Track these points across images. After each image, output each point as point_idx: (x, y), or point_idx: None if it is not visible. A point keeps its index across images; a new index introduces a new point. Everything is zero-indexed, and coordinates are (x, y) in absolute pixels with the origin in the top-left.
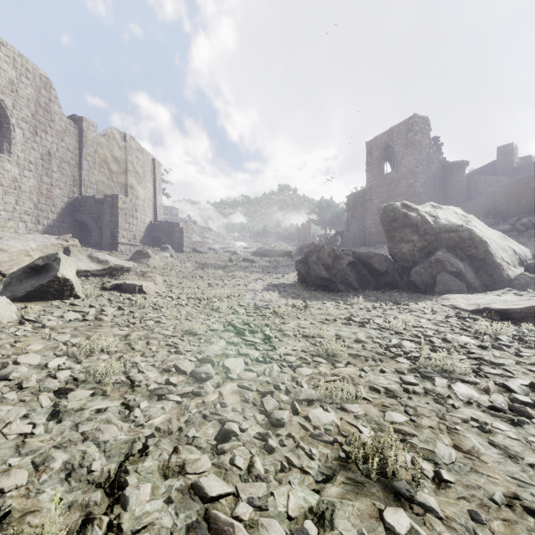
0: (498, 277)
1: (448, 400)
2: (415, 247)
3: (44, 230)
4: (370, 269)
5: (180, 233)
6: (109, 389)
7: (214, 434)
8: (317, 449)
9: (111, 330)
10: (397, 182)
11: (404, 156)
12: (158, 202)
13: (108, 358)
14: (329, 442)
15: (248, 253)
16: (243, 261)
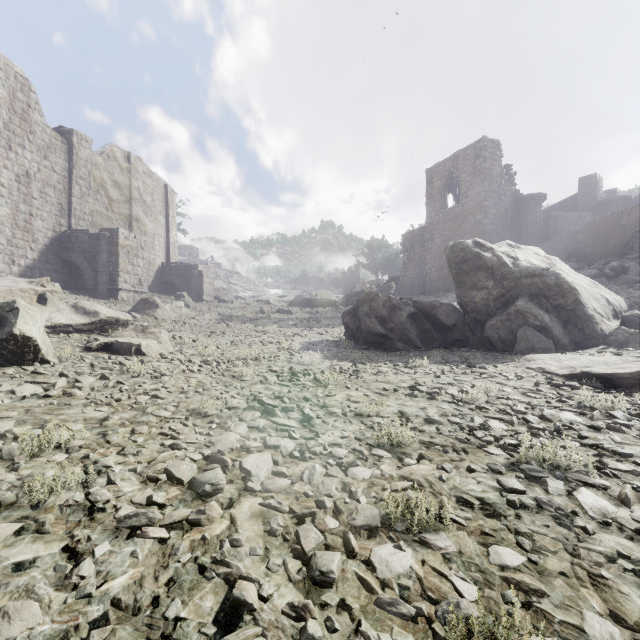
0: (591, 332)
1: (574, 519)
2: (489, 295)
3: (21, 272)
4: (435, 323)
5: (199, 278)
6: (51, 518)
7: (214, 608)
8: (390, 634)
9: (82, 411)
10: (463, 218)
11: (471, 187)
12: (171, 239)
13: (65, 459)
14: (410, 617)
15: (284, 303)
16: (278, 312)
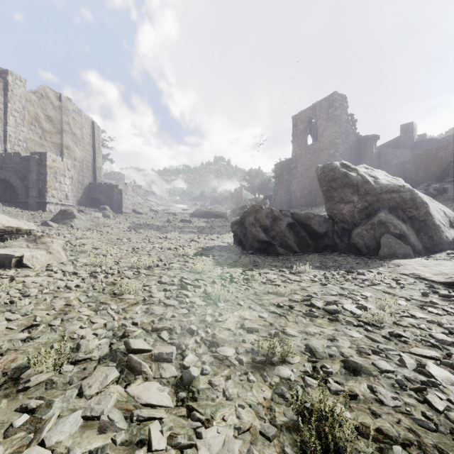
0: (438, 239)
1: None
2: (355, 207)
3: None
4: (309, 231)
5: (119, 195)
6: None
7: None
8: None
9: None
10: (319, 152)
11: (325, 129)
12: (97, 165)
13: None
14: None
15: (187, 214)
16: (181, 221)
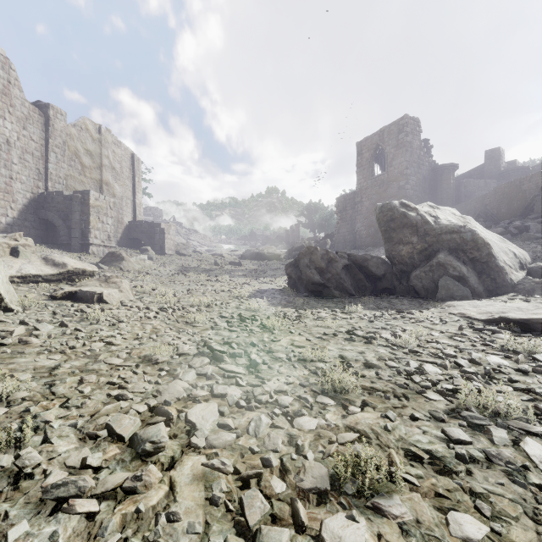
0: (502, 281)
1: (526, 475)
2: (414, 249)
3: (2, 229)
4: (367, 273)
5: (161, 234)
6: None
7: None
8: None
9: (34, 360)
10: (388, 184)
11: (394, 158)
12: (137, 201)
13: (3, 413)
14: None
15: (235, 256)
16: (230, 264)
